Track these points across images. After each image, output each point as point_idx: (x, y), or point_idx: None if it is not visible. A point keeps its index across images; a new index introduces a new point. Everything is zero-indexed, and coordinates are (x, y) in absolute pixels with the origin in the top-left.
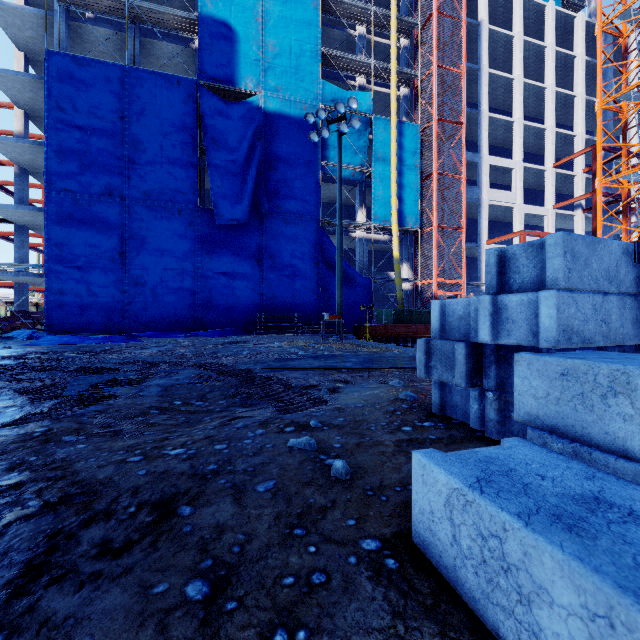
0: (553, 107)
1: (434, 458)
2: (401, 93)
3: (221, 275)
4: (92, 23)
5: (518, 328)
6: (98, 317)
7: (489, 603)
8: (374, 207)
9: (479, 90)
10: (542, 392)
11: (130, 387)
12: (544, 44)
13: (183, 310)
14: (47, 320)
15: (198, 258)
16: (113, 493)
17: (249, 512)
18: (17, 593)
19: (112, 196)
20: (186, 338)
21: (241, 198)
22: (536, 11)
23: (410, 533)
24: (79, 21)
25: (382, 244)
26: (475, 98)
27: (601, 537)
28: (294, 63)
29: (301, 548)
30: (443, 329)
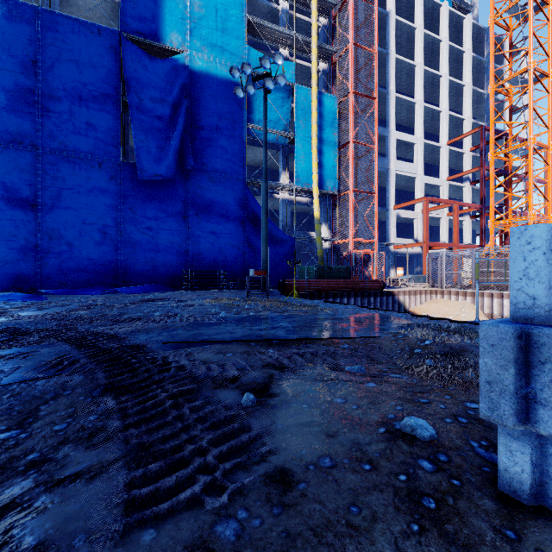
0: (447, 93)
1: None
2: (320, 68)
3: (145, 231)
4: None
5: None
6: (6, 273)
7: None
8: (296, 170)
9: (387, 72)
10: None
11: None
12: (440, 38)
13: (104, 266)
14: None
15: (120, 213)
16: None
17: None
18: None
19: (23, 144)
20: (103, 295)
21: (166, 154)
22: (433, 9)
23: None
24: None
25: (303, 206)
26: (383, 81)
27: None
28: (220, 26)
29: None
30: None
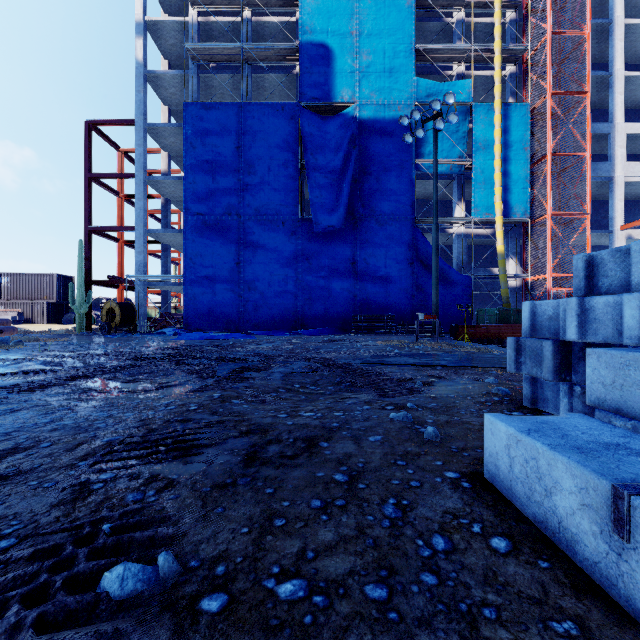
0: None
1: (500, 418)
2: (507, 72)
3: (319, 278)
4: (216, 72)
5: (604, 327)
6: (220, 317)
7: (530, 503)
8: (474, 200)
9: (611, 47)
10: (609, 380)
11: (260, 372)
12: None
13: (286, 311)
14: (185, 320)
15: (299, 264)
16: (277, 431)
17: (365, 450)
18: (247, 465)
19: (231, 215)
20: (290, 336)
21: (337, 205)
22: None
23: (483, 473)
24: (206, 72)
25: (484, 238)
26: (606, 57)
27: (602, 457)
28: (388, 67)
29: (403, 470)
30: (533, 328)
